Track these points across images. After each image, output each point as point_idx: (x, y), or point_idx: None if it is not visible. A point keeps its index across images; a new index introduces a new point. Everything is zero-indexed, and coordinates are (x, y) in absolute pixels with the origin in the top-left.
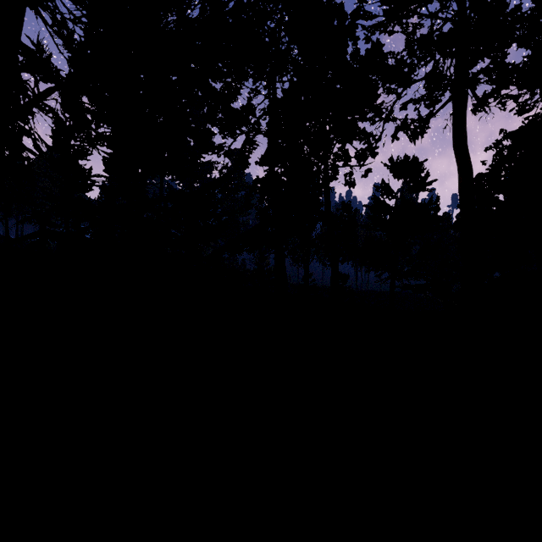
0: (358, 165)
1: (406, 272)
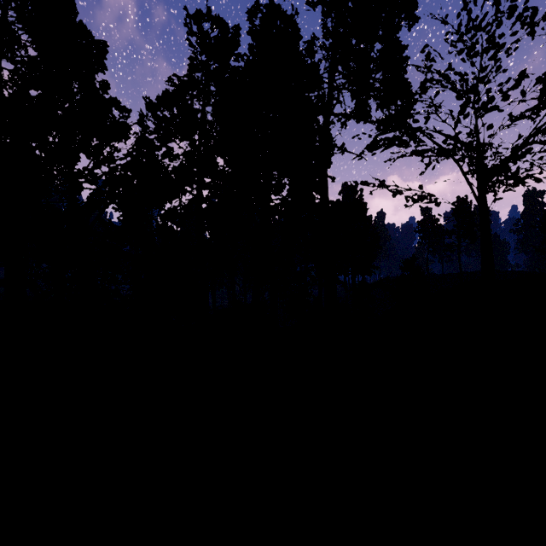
0: None
1: None
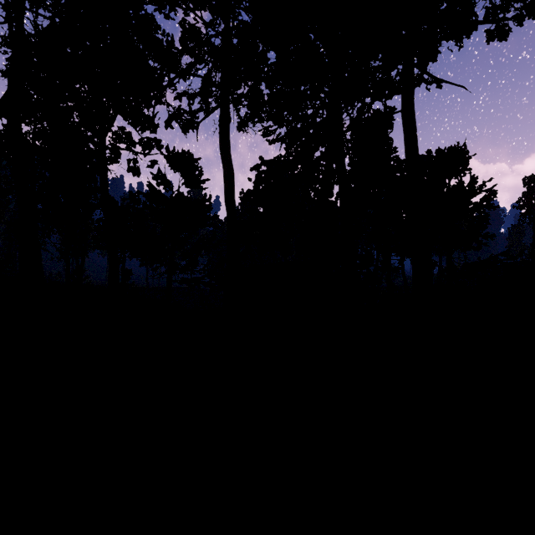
0: (142, 153)
1: (184, 266)
